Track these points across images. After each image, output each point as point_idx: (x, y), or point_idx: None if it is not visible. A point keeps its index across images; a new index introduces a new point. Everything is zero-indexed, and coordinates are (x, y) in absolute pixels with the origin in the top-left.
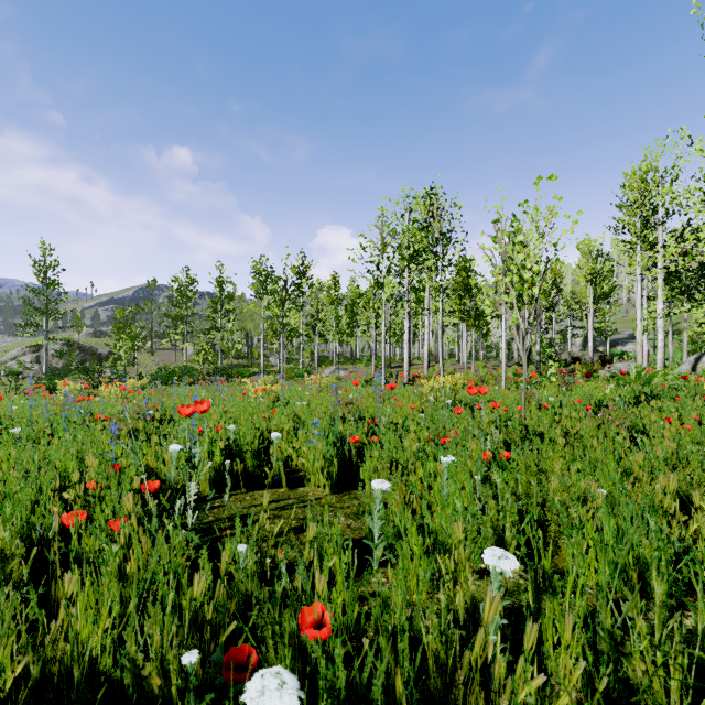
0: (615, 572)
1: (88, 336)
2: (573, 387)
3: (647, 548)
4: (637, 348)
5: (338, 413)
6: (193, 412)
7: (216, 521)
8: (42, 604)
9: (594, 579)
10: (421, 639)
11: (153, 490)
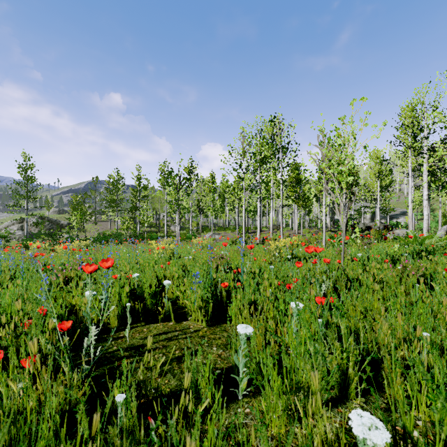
0: None
1: (55, 213)
2: (371, 246)
3: None
4: (409, 220)
5: (213, 265)
6: (94, 269)
7: (118, 351)
8: None
9: (426, 413)
10: None
11: (66, 329)
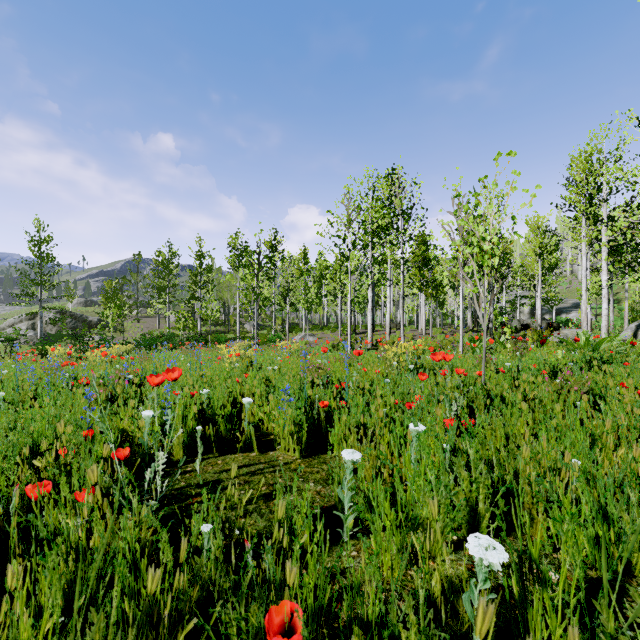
0: (595, 549)
1: (80, 305)
2: (526, 352)
3: (628, 523)
4: (582, 316)
5: (307, 378)
6: (161, 381)
7: (187, 487)
8: (2, 580)
9: None
10: (398, 634)
11: (123, 458)
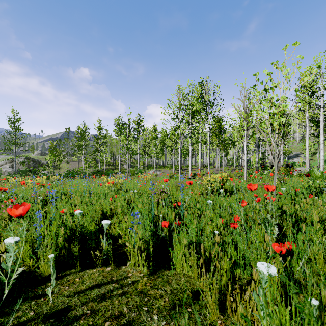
0: None
1: (38, 155)
2: (286, 181)
3: None
4: (306, 160)
5: (155, 198)
6: None
7: (32, 320)
8: None
9: None
10: None
11: None
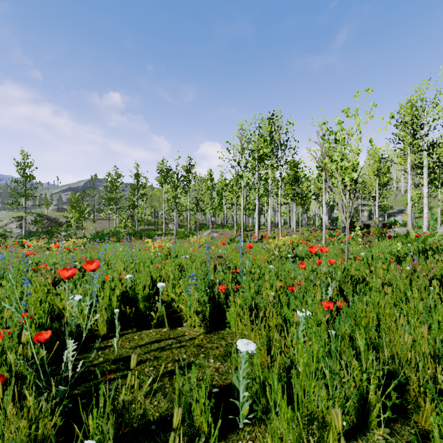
0: None
1: (54, 211)
2: (373, 244)
3: None
4: (408, 218)
5: (211, 264)
6: (72, 274)
7: (104, 363)
8: None
9: None
10: None
11: (44, 341)
